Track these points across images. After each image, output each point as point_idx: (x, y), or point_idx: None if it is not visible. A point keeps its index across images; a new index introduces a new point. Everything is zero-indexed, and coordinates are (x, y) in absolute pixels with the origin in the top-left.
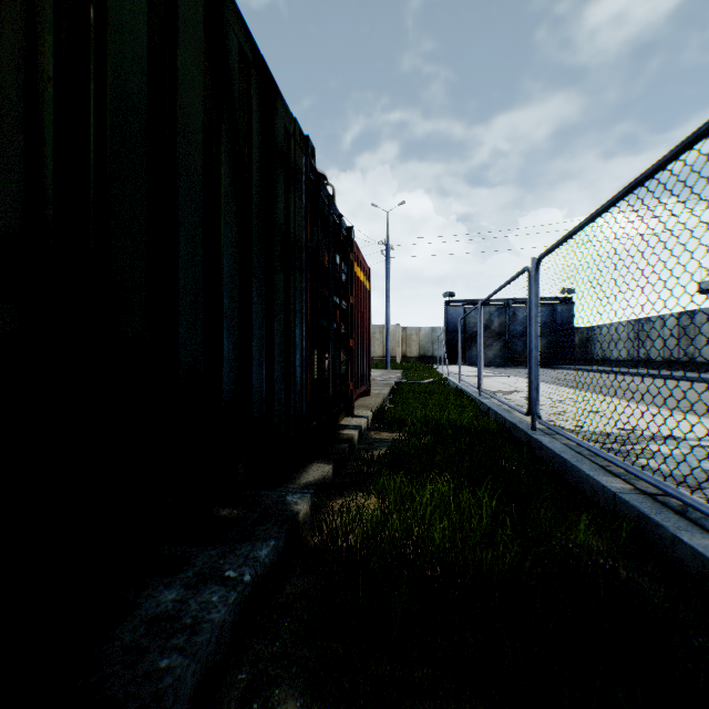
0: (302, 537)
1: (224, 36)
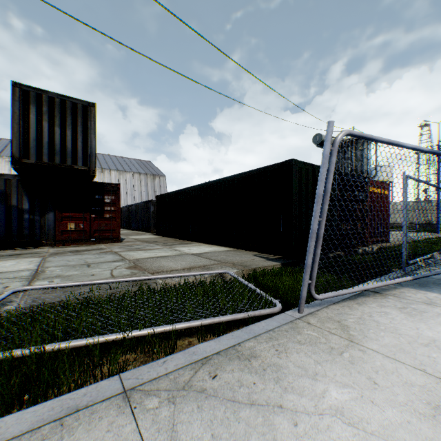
0: None
1: (315, 173)
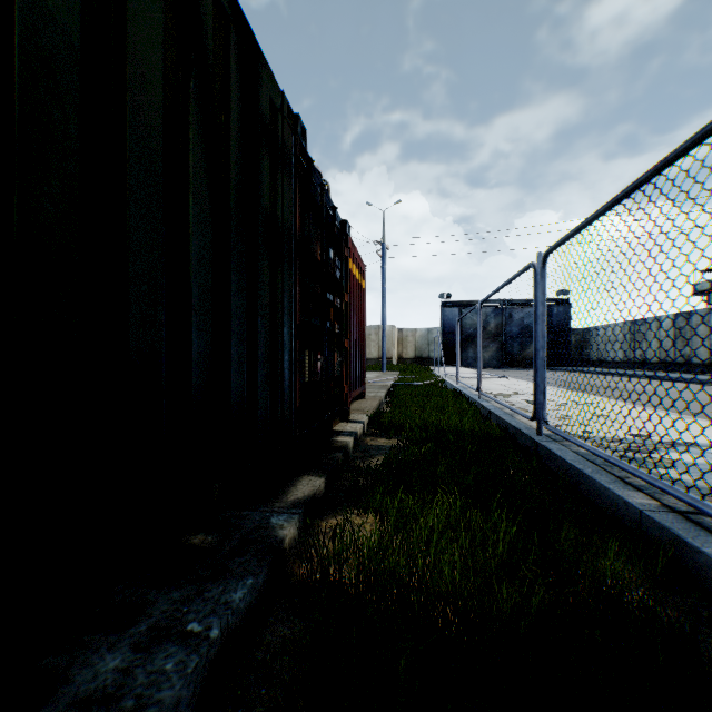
0: (288, 567)
1: None
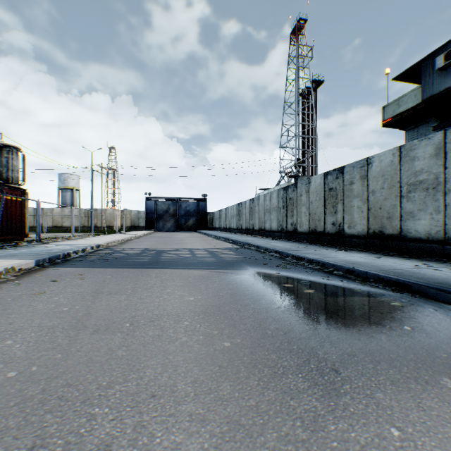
0: None
1: None
